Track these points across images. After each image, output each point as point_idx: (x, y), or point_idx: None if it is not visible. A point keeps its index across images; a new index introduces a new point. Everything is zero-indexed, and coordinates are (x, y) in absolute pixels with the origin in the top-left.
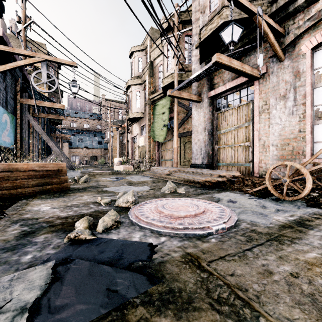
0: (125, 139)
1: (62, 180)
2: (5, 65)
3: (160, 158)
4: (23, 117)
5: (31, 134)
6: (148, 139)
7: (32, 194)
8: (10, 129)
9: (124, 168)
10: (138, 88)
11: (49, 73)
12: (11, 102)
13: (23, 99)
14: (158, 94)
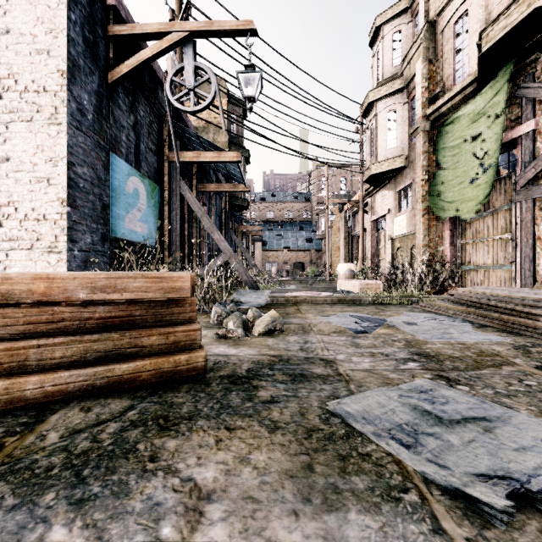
0: (356, 226)
1: (176, 339)
2: (121, 65)
3: (458, 262)
4: (173, 188)
5: (194, 222)
6: (422, 215)
7: (56, 399)
8: (147, 209)
9: (362, 286)
10: (392, 102)
11: (198, 67)
12: (150, 158)
13: (172, 154)
14: (456, 93)
